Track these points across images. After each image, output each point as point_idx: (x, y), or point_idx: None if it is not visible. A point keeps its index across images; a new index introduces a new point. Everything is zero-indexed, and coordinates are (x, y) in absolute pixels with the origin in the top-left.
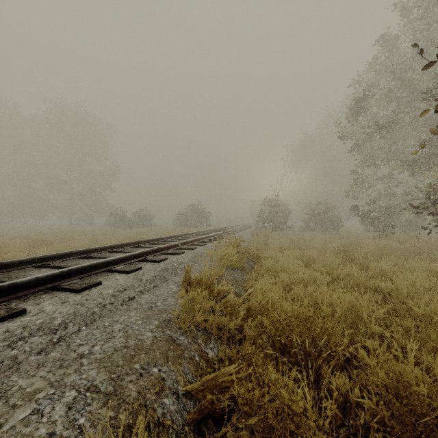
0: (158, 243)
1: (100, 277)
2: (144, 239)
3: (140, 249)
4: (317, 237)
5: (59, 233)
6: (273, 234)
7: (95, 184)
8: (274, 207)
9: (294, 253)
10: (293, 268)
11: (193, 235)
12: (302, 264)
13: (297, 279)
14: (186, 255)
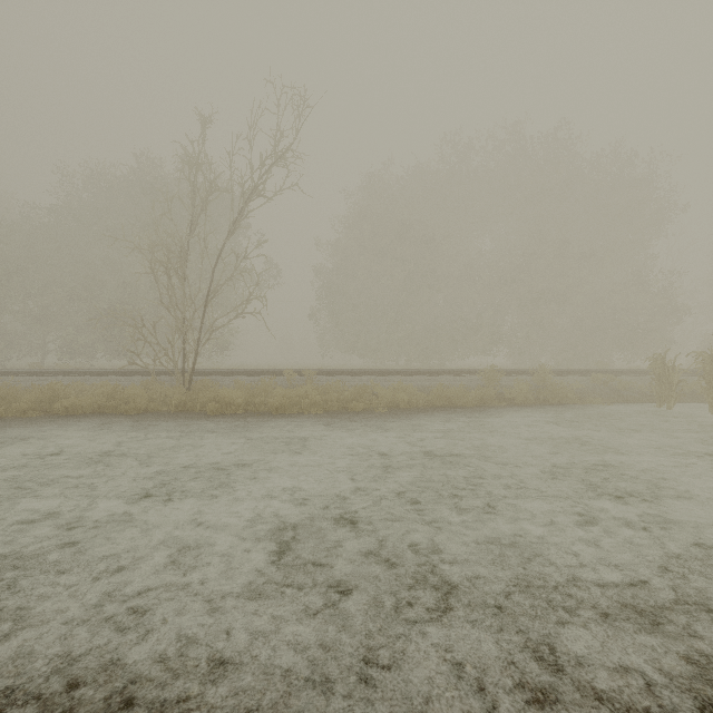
0: None
1: None
2: None
3: None
4: None
5: None
6: None
7: None
8: None
9: None
10: None
11: None
12: None
13: None
14: None
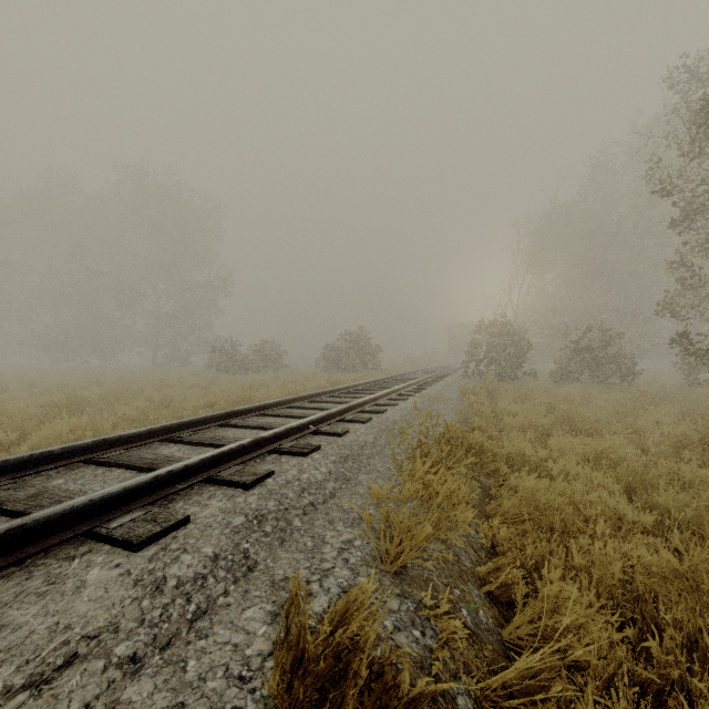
0: (273, 415)
1: (39, 569)
2: (242, 408)
3: (230, 431)
4: (591, 395)
5: (124, 382)
6: (501, 389)
7: (192, 300)
8: (499, 337)
9: (578, 448)
10: (602, 504)
11: (347, 392)
12: (617, 489)
13: (638, 558)
14: (323, 457)
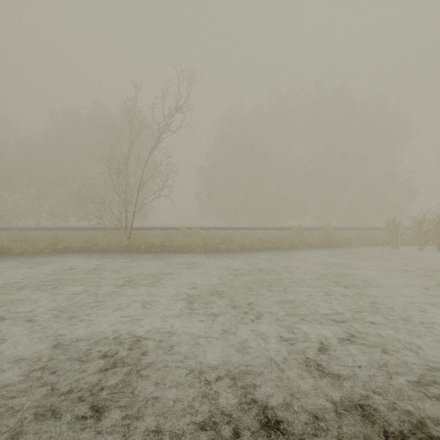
0: None
1: None
2: None
3: None
4: None
5: None
6: None
7: None
8: None
9: None
10: None
11: None
12: None
13: None
14: None
